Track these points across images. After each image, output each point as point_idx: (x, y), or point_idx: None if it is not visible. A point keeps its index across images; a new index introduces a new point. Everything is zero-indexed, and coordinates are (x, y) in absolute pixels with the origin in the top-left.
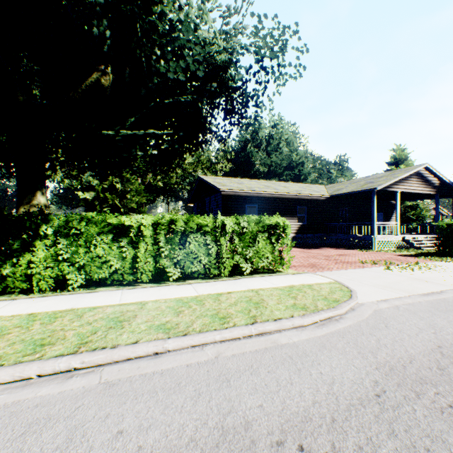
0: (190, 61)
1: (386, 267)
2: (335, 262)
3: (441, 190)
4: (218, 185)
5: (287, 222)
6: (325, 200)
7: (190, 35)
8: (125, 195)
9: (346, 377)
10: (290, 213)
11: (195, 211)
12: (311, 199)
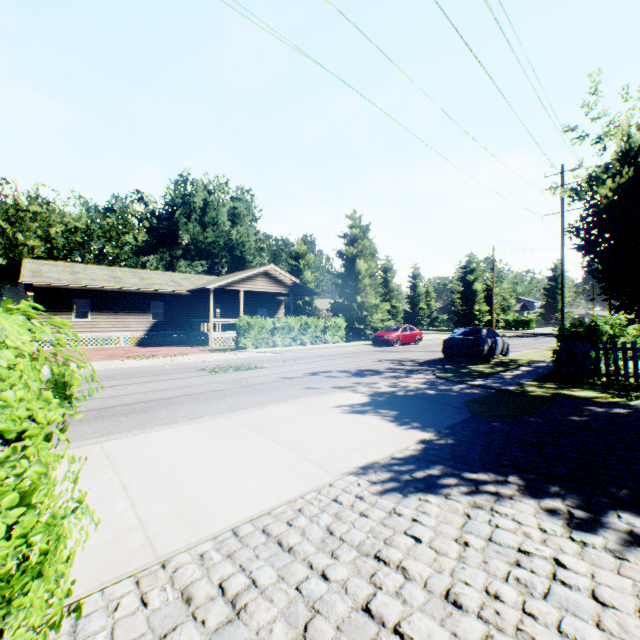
0: None
1: (128, 359)
2: (110, 357)
3: (296, 289)
4: (27, 276)
5: None
6: (191, 295)
7: None
8: None
9: None
10: (141, 309)
11: None
12: (171, 293)
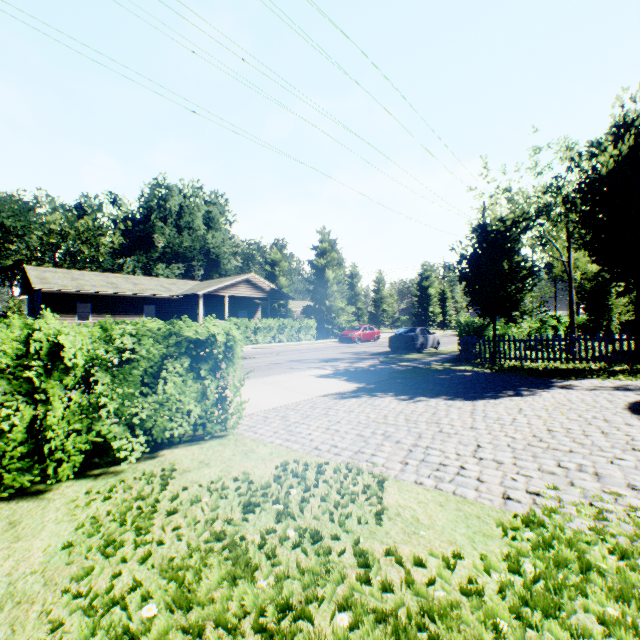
0: None
1: None
2: None
3: (273, 294)
4: (37, 283)
5: None
6: (179, 299)
7: None
8: None
9: None
10: (136, 311)
11: (29, 305)
12: (162, 298)
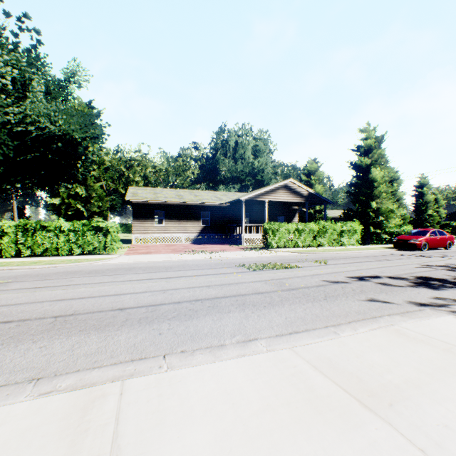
0: (6, 149)
1: (184, 253)
2: (173, 251)
3: (310, 198)
4: (129, 196)
5: (110, 224)
6: (227, 206)
7: (6, 137)
8: (90, 200)
9: (5, 275)
10: (195, 217)
11: None
12: (214, 205)
